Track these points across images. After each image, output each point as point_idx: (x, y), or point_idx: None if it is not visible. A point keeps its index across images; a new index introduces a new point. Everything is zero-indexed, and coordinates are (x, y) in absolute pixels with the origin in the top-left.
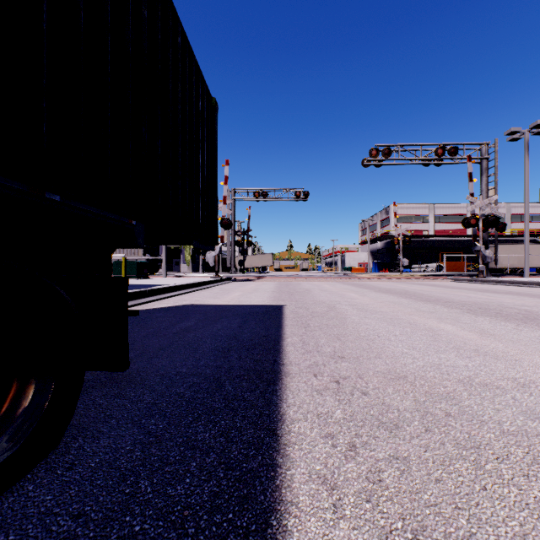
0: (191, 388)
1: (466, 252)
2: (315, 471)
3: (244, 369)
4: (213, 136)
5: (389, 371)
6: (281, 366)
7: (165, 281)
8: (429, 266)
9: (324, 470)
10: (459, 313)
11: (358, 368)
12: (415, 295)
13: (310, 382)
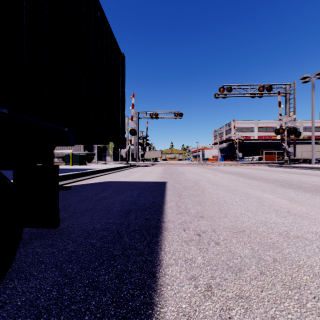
0: (100, 239)
1: (276, 149)
2: (181, 309)
3: (138, 225)
4: (122, 76)
5: (233, 227)
6: (162, 223)
7: (96, 166)
8: (254, 157)
9: (188, 308)
10: (275, 187)
11: (212, 224)
12: (247, 175)
13: (180, 235)
